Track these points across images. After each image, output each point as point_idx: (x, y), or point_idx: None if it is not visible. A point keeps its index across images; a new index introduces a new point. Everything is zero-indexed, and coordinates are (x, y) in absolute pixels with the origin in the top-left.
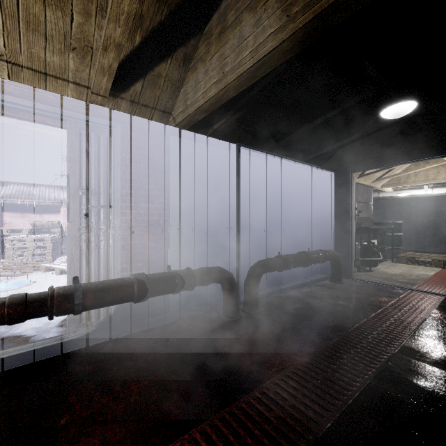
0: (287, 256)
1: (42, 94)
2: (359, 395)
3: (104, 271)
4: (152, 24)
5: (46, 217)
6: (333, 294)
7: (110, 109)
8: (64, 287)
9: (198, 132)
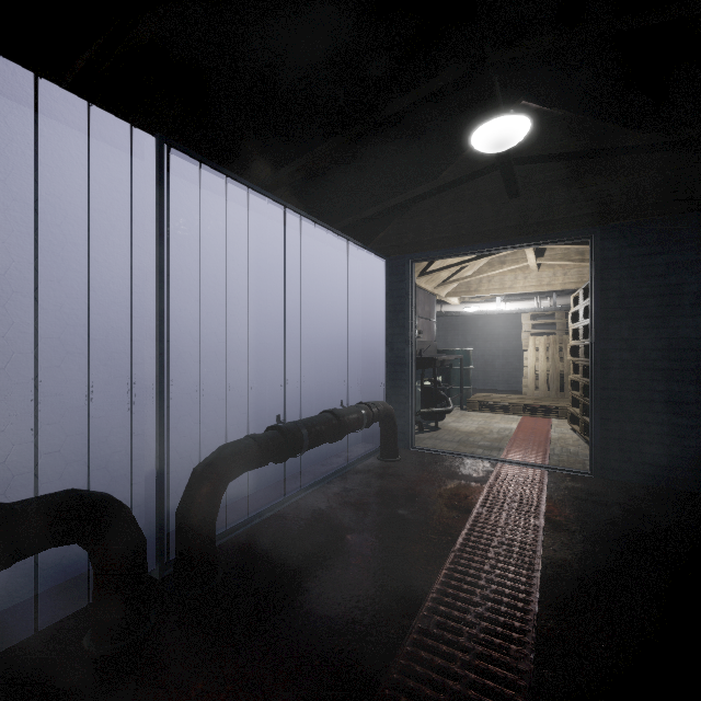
0: (295, 426)
1: None
2: None
3: None
4: None
5: None
6: (386, 490)
7: None
8: None
9: (18, 68)
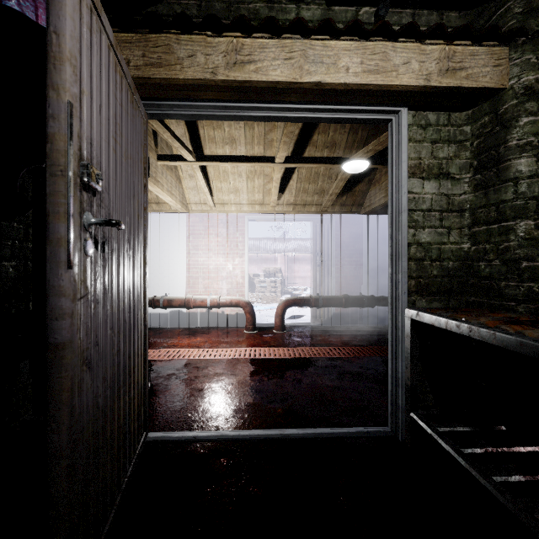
0: None
1: (302, 212)
2: None
3: (327, 294)
4: (351, 174)
5: (268, 265)
6: None
7: (330, 211)
8: (315, 296)
9: (381, 210)
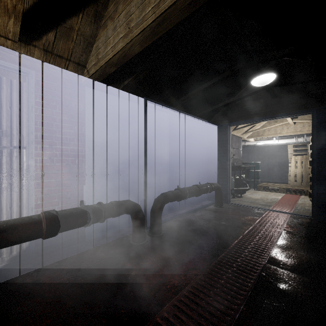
0: (184, 189)
1: None
2: (244, 308)
3: (18, 208)
4: None
5: None
6: (217, 216)
7: (22, 55)
8: None
9: (111, 85)
